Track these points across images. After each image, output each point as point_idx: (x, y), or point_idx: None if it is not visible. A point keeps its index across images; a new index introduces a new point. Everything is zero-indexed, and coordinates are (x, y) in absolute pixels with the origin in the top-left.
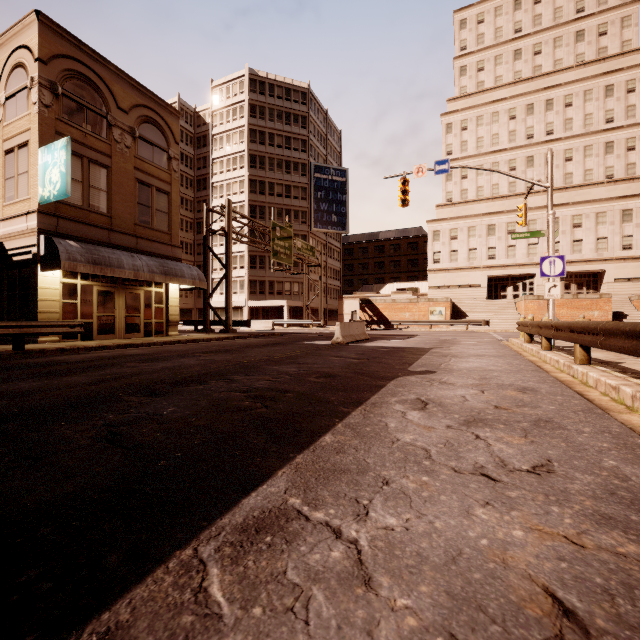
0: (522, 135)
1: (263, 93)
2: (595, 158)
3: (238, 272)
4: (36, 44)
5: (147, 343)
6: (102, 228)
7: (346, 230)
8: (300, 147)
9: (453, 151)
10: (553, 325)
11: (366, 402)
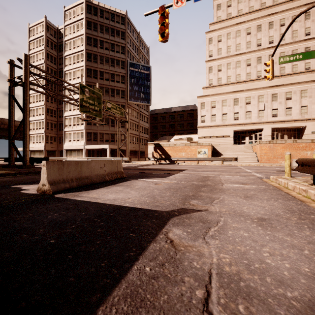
0: (254, 44)
1: (96, 14)
2: None
3: (80, 127)
4: None
5: None
6: None
7: (149, 103)
8: (120, 50)
9: (213, 54)
10: None
11: None
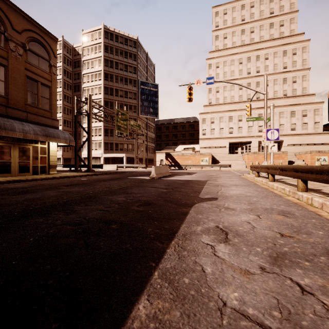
0: (245, 72)
1: (112, 39)
2: (278, 85)
3: (98, 138)
4: None
5: (31, 179)
6: (0, 105)
7: (157, 117)
8: (133, 71)
9: None
10: (280, 167)
11: (177, 233)
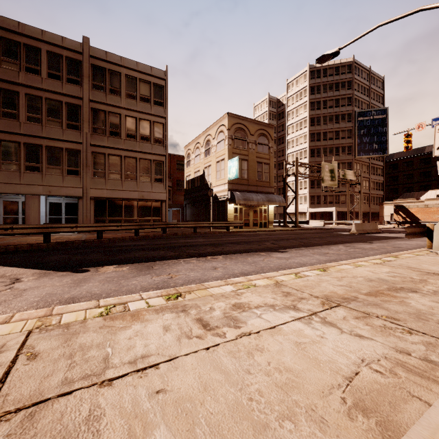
0: None
1: (319, 77)
2: None
3: (303, 191)
4: (227, 124)
5: (263, 230)
6: (245, 185)
7: (386, 153)
8: (346, 103)
9: None
10: None
11: (332, 245)
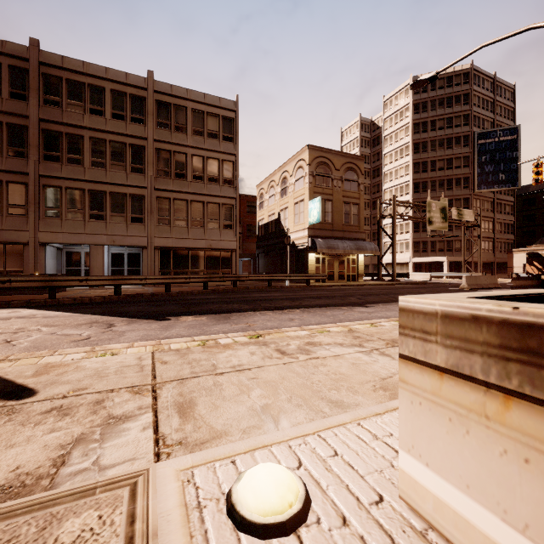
0: None
1: (425, 91)
2: None
3: (404, 236)
4: (307, 158)
5: (350, 285)
6: (329, 230)
7: (517, 185)
8: (462, 122)
9: None
10: None
11: None
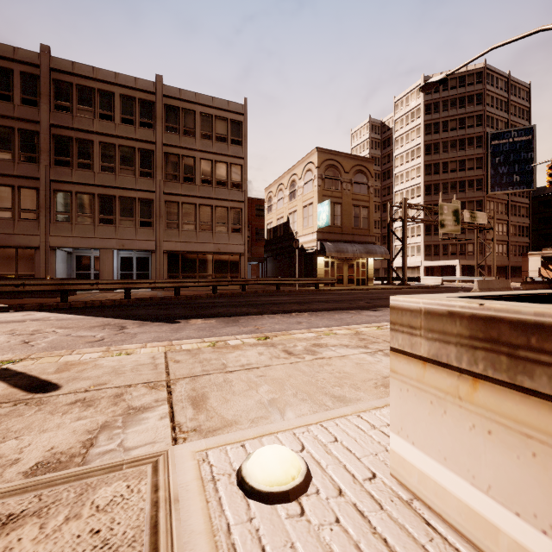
0: None
1: (437, 91)
2: None
3: (415, 239)
4: (316, 161)
5: (359, 289)
6: (338, 233)
7: (532, 187)
8: (475, 123)
9: None
10: None
11: None
